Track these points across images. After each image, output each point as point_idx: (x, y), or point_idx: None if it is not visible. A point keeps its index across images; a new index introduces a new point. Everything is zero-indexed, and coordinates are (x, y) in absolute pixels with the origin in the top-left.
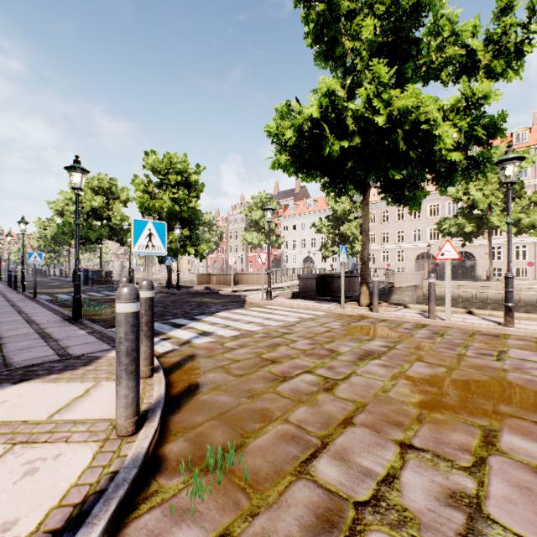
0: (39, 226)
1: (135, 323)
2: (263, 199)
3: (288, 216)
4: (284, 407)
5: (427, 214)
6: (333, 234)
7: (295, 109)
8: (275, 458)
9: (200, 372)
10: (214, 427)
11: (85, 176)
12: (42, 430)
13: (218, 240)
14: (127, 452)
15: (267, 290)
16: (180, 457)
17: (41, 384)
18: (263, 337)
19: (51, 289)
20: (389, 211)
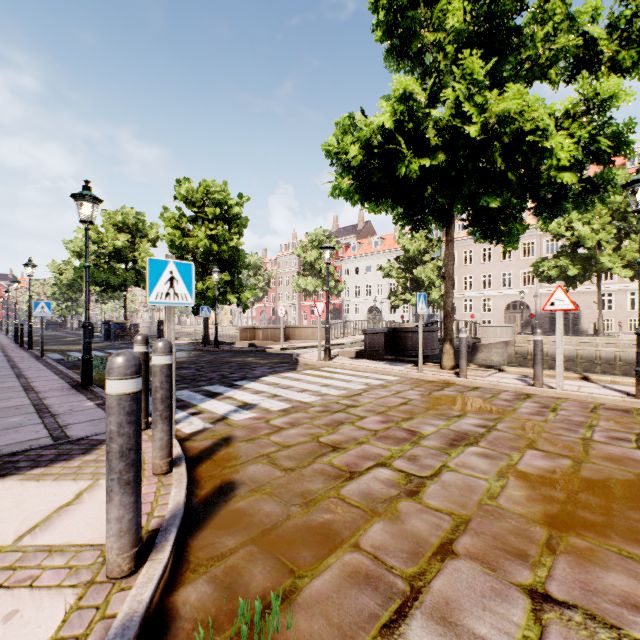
0: (54, 270)
1: (134, 409)
2: (320, 237)
3: (349, 258)
4: (353, 522)
5: (519, 254)
6: (404, 279)
7: (360, 123)
8: (342, 618)
9: (236, 464)
10: (252, 557)
11: (97, 206)
12: (0, 563)
13: (266, 286)
14: (118, 609)
15: (325, 348)
16: (199, 614)
17: (19, 484)
18: (321, 412)
19: (65, 345)
20: (473, 251)
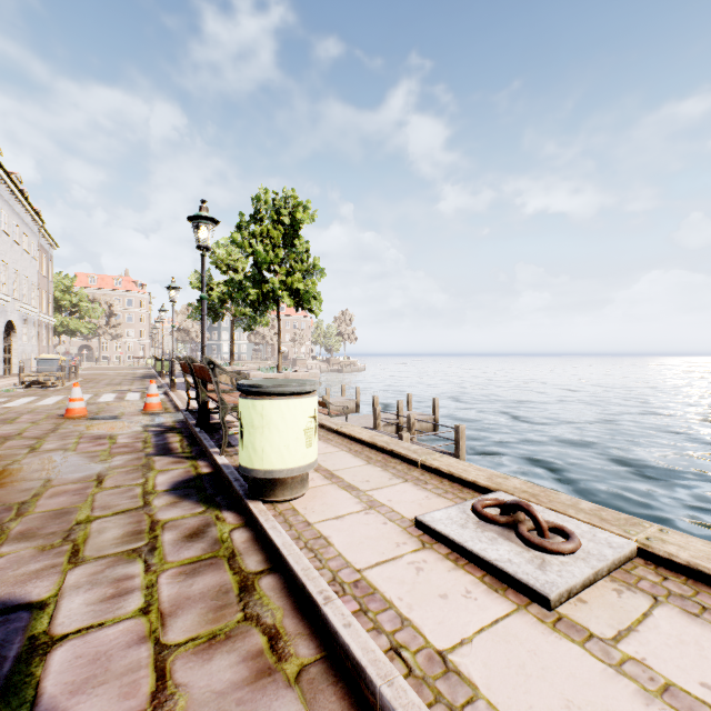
0: None
1: None
2: None
3: None
4: None
5: None
6: None
7: None
8: None
9: None
10: None
11: None
12: None
13: None
14: None
15: None
16: None
17: None
18: None
19: None
20: None
